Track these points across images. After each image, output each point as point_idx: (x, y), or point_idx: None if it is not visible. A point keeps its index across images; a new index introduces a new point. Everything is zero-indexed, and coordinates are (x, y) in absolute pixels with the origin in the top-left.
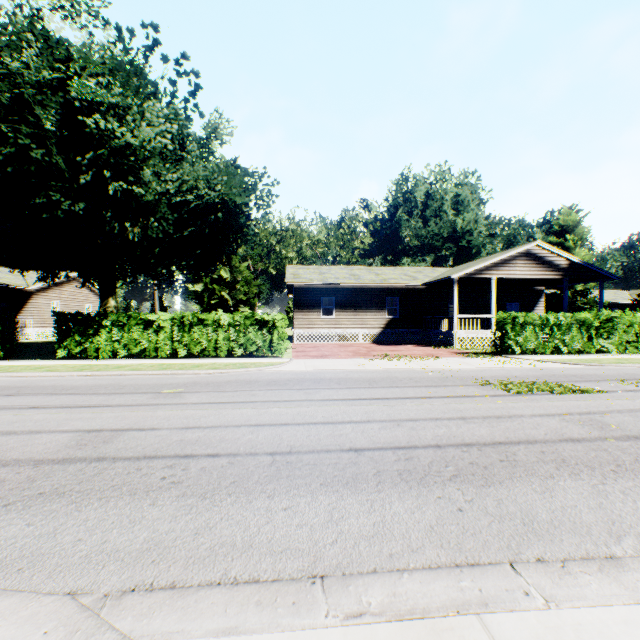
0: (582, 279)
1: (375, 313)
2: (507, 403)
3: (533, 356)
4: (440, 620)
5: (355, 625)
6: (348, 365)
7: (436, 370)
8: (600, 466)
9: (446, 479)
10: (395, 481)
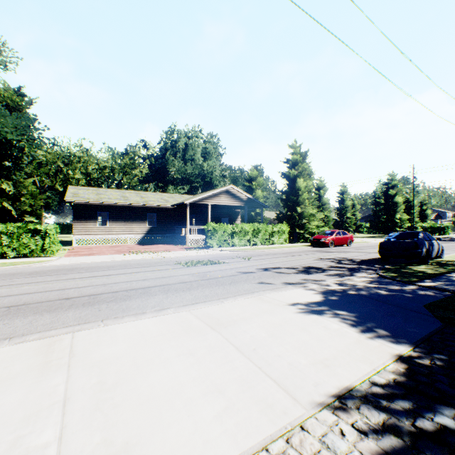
0: (254, 207)
1: (140, 224)
2: (177, 271)
3: (221, 248)
4: (57, 336)
5: (18, 344)
6: (104, 259)
7: (160, 258)
8: (181, 289)
9: (106, 302)
10: (79, 306)
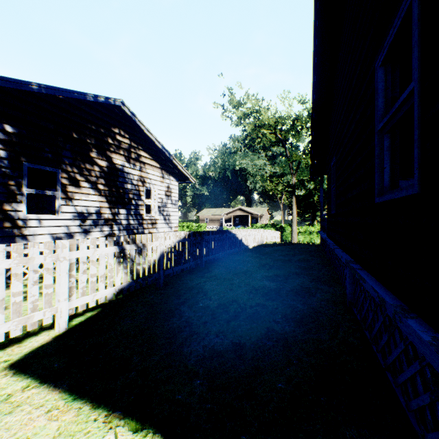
0: None
1: None
2: None
3: None
4: None
5: None
6: None
7: None
8: None
9: None
10: None
